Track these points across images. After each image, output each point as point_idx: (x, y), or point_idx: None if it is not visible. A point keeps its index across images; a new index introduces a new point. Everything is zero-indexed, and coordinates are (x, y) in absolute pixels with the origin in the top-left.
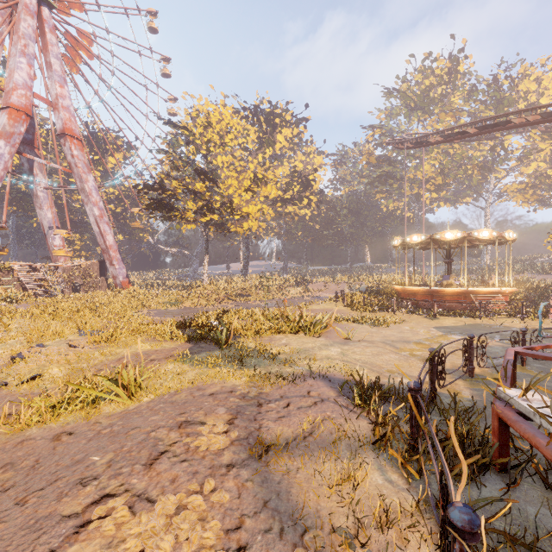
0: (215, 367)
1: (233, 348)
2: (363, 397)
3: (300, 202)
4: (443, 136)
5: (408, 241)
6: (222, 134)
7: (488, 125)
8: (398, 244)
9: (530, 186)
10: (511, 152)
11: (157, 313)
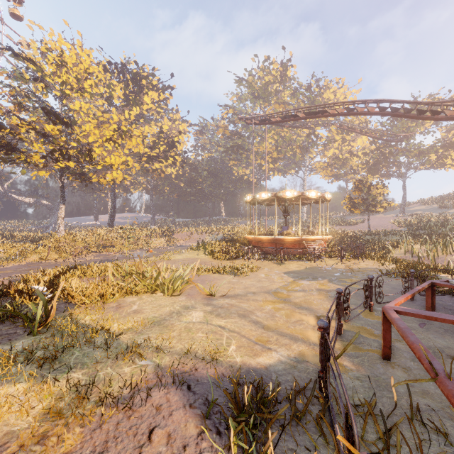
0: None
1: (53, 330)
2: (246, 442)
3: (166, 160)
4: (281, 117)
5: (258, 197)
6: (80, 77)
7: (312, 112)
8: (250, 200)
9: (330, 165)
10: (320, 139)
11: None
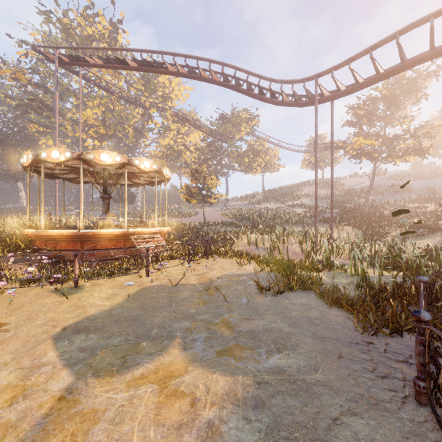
0: None
1: None
2: None
3: None
4: (102, 58)
5: (44, 157)
6: None
7: (146, 61)
8: (29, 162)
9: (165, 154)
10: (155, 124)
11: None
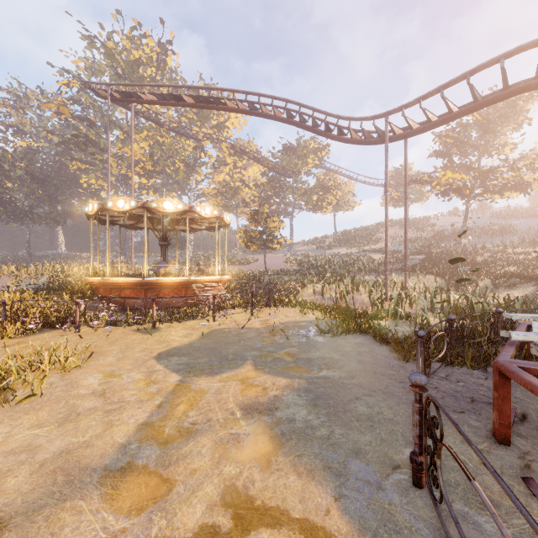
0: None
1: None
2: None
3: None
4: (157, 95)
5: (110, 206)
6: None
7: (204, 97)
8: (95, 211)
9: (220, 192)
10: (209, 157)
11: None
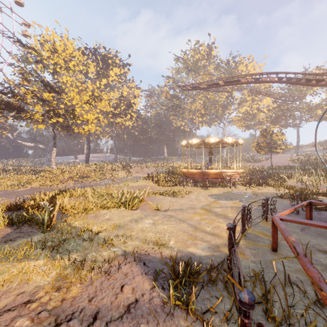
0: (23, 260)
1: (55, 230)
2: (180, 291)
3: (125, 116)
4: (207, 85)
5: (190, 142)
6: (66, 60)
7: (229, 81)
8: (185, 144)
9: (243, 118)
10: (235, 100)
11: (2, 194)
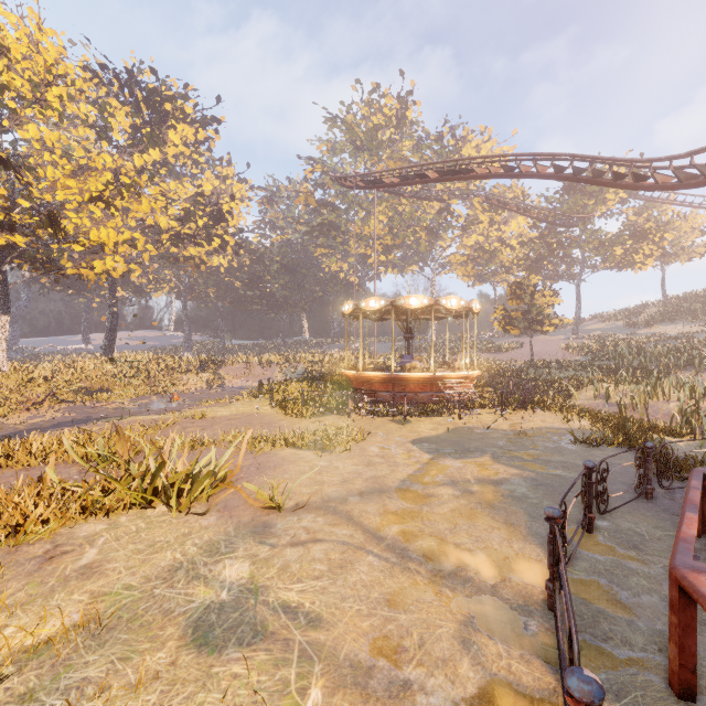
0: None
1: None
2: None
3: (209, 242)
4: (400, 177)
5: (363, 306)
6: (37, 80)
7: (450, 170)
8: (350, 311)
9: (471, 259)
10: (457, 219)
11: None
